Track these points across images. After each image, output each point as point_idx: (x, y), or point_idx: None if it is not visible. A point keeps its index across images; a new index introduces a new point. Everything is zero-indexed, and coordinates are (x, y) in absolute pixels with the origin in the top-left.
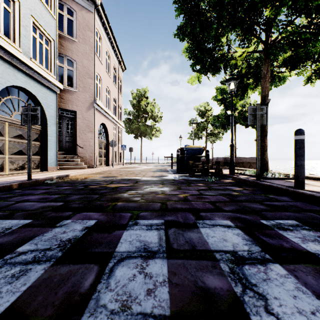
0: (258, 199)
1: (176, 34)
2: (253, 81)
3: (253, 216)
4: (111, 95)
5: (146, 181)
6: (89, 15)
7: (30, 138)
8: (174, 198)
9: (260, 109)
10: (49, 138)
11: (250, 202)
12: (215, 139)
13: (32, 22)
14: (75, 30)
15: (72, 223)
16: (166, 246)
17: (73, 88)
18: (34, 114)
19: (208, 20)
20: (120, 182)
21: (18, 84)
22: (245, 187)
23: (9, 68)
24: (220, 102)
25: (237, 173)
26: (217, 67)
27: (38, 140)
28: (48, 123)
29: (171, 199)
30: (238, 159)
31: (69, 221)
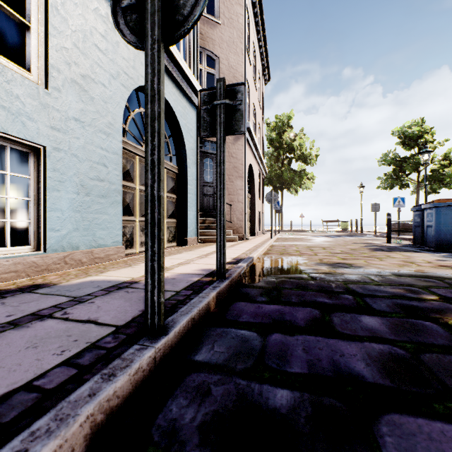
0: None
1: None
2: None
3: None
4: (256, 119)
5: None
6: None
7: (223, 168)
8: None
9: None
10: (188, 188)
11: None
12: (439, 186)
13: None
14: (218, 5)
15: None
16: None
17: None
18: (231, 105)
19: None
20: None
21: None
22: None
23: (143, 52)
24: None
25: None
26: None
27: (174, 191)
28: (187, 161)
29: None
30: None
31: None
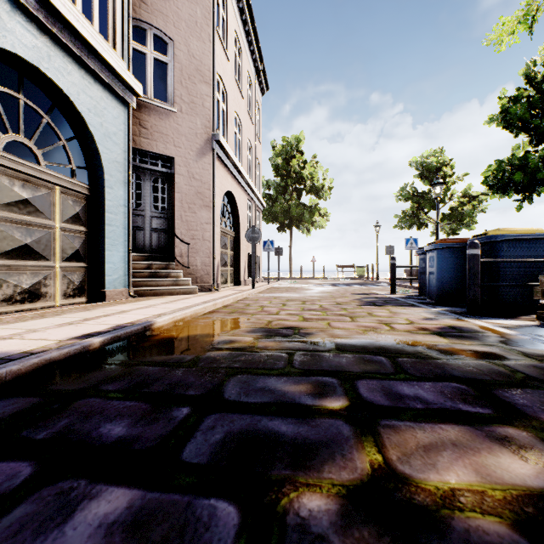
0: None
1: None
2: None
3: None
4: (243, 134)
5: (513, 381)
6: None
7: None
8: None
9: None
10: (108, 217)
11: None
12: (459, 227)
13: None
14: None
15: None
16: None
17: (167, 105)
18: None
19: None
20: (406, 398)
21: (13, 48)
22: None
23: None
24: (518, 125)
25: None
26: None
27: (80, 220)
28: (105, 177)
29: None
30: None
31: None
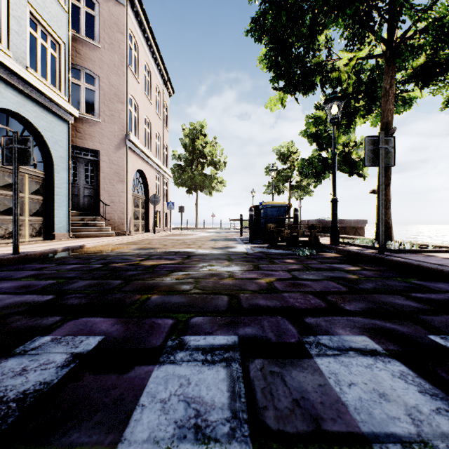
0: (397, 287)
1: (249, 31)
2: (364, 105)
3: (408, 326)
4: (152, 129)
5: (204, 255)
6: (119, 9)
7: (17, 186)
8: (251, 286)
9: (385, 141)
10: (56, 190)
11: (385, 293)
12: (303, 194)
13: (30, 13)
14: (98, 30)
15: (50, 345)
16: (248, 418)
17: (94, 117)
18: (23, 148)
19: (299, 6)
20: (162, 257)
21: (6, 106)
22: (363, 265)
23: None
24: (312, 139)
25: (342, 243)
26: (310, 83)
27: (39, 193)
28: (55, 167)
29: (246, 287)
30: (338, 222)
31: (47, 339)
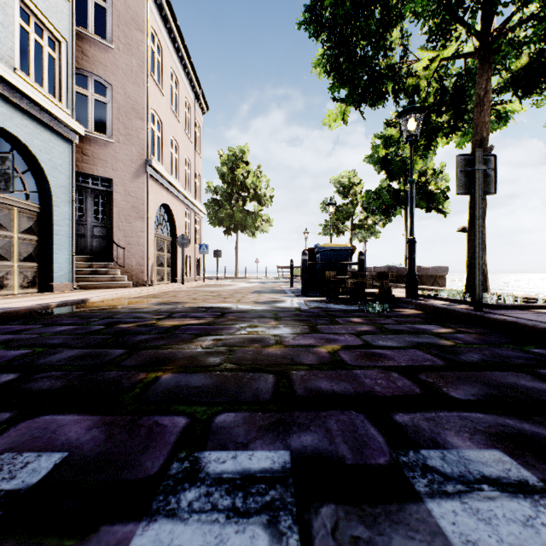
0: (514, 359)
1: (303, 23)
2: (448, 120)
3: None
4: (180, 153)
5: (243, 312)
6: (138, 0)
7: None
8: (307, 358)
9: (482, 160)
10: (56, 229)
11: (502, 369)
12: (368, 235)
13: None
14: (111, 26)
15: None
16: None
17: (106, 136)
18: (0, 168)
19: None
20: (188, 315)
21: None
22: (456, 325)
23: None
24: (380, 166)
25: (421, 296)
26: (380, 92)
27: (33, 231)
28: (53, 199)
29: (300, 360)
30: None
31: None
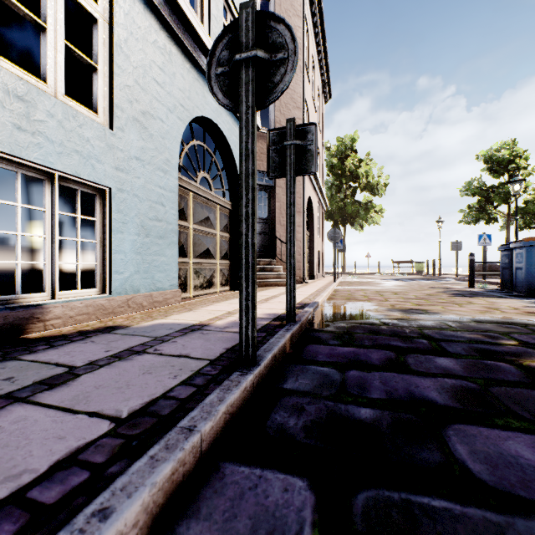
0: None
1: None
2: None
3: None
4: None
5: None
6: None
7: (293, 209)
8: None
9: None
10: None
11: None
12: (534, 220)
13: None
14: None
15: None
16: None
17: None
18: (301, 145)
19: None
20: None
21: (208, 115)
22: None
23: (198, 81)
24: None
25: None
26: None
27: (227, 229)
28: None
29: None
30: None
31: None
